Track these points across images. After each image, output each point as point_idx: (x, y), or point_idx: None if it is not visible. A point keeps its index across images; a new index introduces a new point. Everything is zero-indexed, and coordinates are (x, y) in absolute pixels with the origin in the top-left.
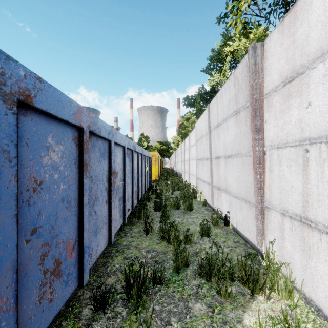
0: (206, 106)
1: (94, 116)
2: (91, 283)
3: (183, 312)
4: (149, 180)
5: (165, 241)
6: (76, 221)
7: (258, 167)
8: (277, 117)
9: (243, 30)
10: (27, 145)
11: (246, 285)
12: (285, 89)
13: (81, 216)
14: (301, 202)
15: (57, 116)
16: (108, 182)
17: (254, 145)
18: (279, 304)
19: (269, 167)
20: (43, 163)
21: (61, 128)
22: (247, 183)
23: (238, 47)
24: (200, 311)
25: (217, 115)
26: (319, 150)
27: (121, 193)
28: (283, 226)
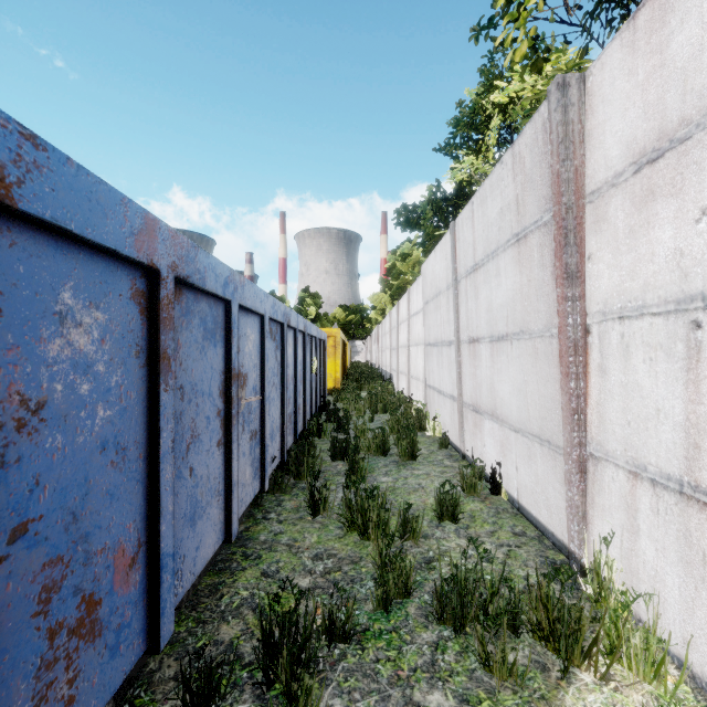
0: (446, 228)
1: (187, 241)
2: (181, 639)
3: None
4: (320, 389)
5: (356, 532)
6: (141, 494)
7: (571, 364)
8: (619, 246)
9: (531, 55)
10: None
11: (549, 643)
12: (639, 181)
13: (155, 483)
14: (680, 447)
15: (87, 238)
16: (225, 398)
17: (564, 313)
18: (631, 694)
19: (600, 364)
20: (48, 356)
21: (99, 268)
22: (545, 399)
23: (516, 98)
24: None
25: (472, 245)
26: None
27: (256, 423)
28: (635, 502)
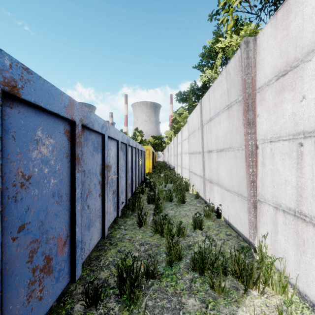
0: (198, 102)
1: (86, 109)
2: (84, 277)
3: (176, 308)
4: (143, 173)
5: (158, 234)
6: (68, 215)
7: (250, 161)
8: (270, 111)
9: (235, 27)
10: (14, 139)
11: (239, 279)
12: (278, 83)
13: (73, 210)
14: (294, 196)
15: (47, 109)
16: (102, 176)
17: (247, 139)
18: (273, 299)
19: (262, 161)
20: (32, 157)
21: (51, 121)
22: (239, 176)
23: (229, 45)
24: (193, 307)
25: (209, 110)
26: (313, 144)
27: (115, 187)
28: (276, 220)
